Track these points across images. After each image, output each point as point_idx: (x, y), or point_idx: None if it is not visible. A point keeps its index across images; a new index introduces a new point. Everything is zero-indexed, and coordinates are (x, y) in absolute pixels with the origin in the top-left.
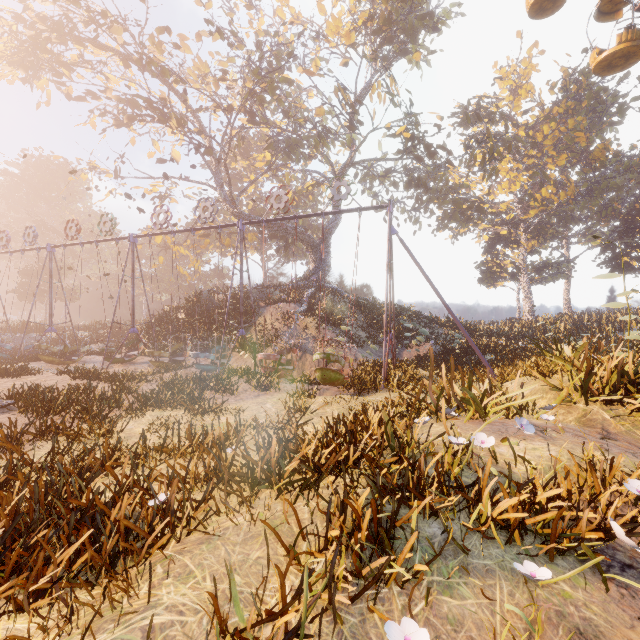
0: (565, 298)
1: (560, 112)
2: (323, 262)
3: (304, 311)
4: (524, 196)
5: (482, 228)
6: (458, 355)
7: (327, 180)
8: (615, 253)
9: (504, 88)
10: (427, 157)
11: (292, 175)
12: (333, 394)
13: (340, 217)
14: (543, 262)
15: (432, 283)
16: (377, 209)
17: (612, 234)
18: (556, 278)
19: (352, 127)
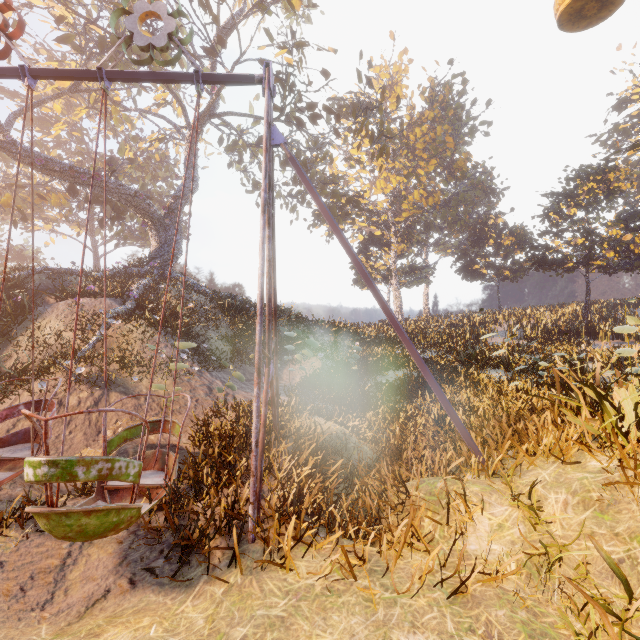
0: (425, 301)
1: (431, 116)
2: (170, 242)
3: (128, 312)
4: (395, 199)
5: (357, 228)
6: (357, 374)
7: (177, 130)
8: (468, 261)
9: (378, 87)
10: (310, 121)
11: (124, 114)
12: (111, 553)
13: (196, 183)
14: (411, 266)
15: (358, 258)
16: (240, 84)
17: (461, 245)
18: (419, 282)
19: (211, 50)
